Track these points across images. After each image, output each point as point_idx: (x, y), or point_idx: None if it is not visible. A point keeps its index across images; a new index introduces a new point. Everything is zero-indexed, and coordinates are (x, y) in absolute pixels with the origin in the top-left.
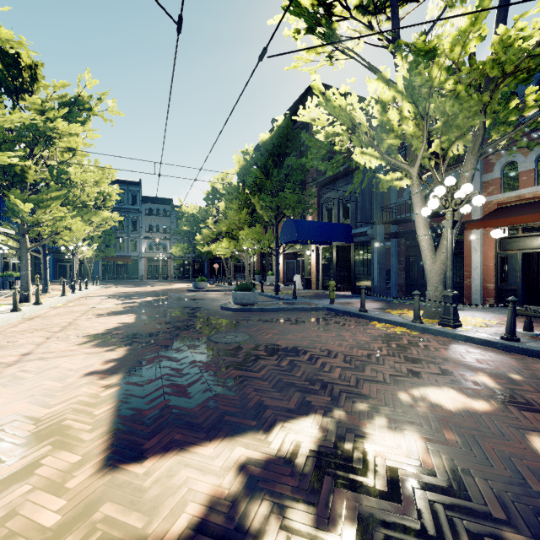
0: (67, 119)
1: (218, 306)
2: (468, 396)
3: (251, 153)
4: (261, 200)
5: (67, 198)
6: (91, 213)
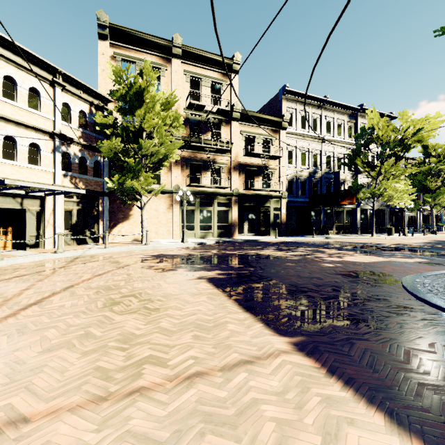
0: None
1: None
2: None
3: None
4: None
5: None
6: None
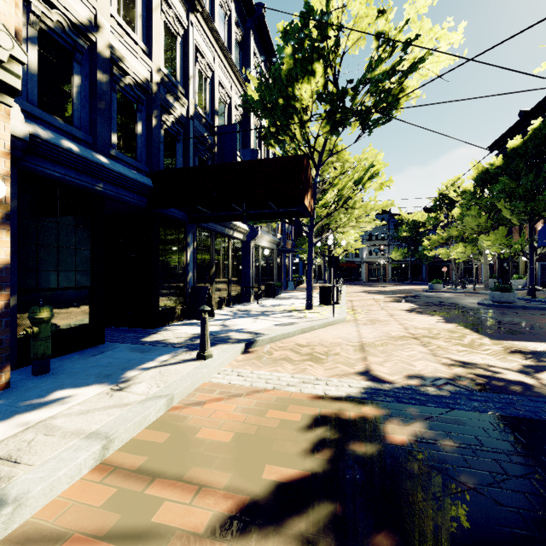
0: None
1: (472, 303)
2: None
3: (498, 163)
4: (511, 207)
5: None
6: None
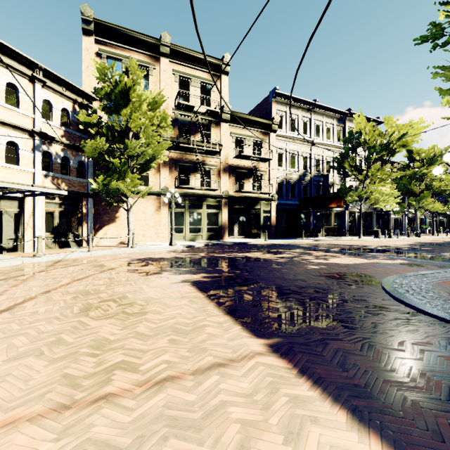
0: (431, 164)
1: None
2: None
3: None
4: None
5: (441, 190)
6: None
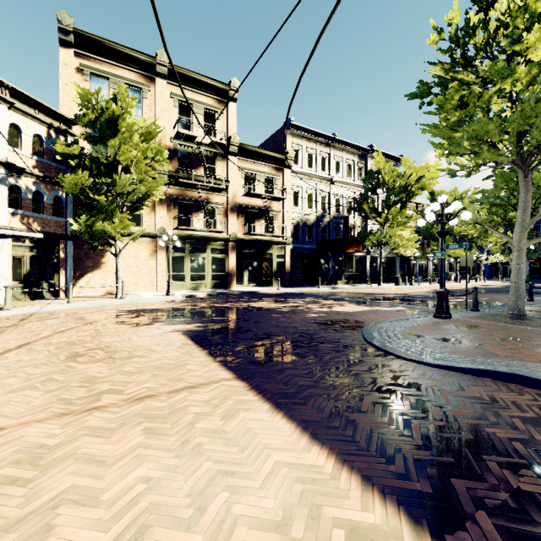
0: None
1: None
2: (469, 298)
3: None
4: None
5: (464, 235)
6: (488, 236)
